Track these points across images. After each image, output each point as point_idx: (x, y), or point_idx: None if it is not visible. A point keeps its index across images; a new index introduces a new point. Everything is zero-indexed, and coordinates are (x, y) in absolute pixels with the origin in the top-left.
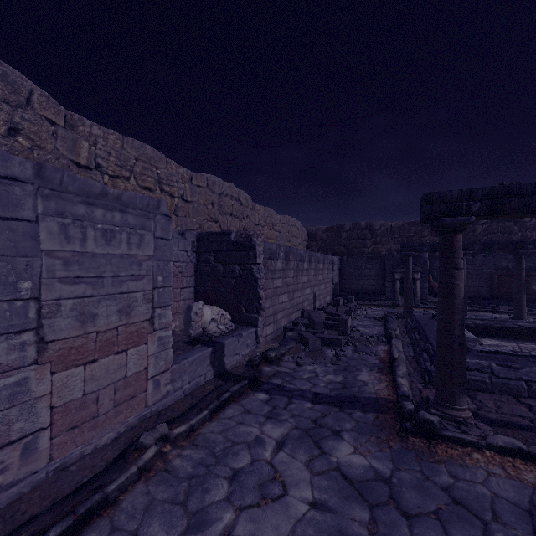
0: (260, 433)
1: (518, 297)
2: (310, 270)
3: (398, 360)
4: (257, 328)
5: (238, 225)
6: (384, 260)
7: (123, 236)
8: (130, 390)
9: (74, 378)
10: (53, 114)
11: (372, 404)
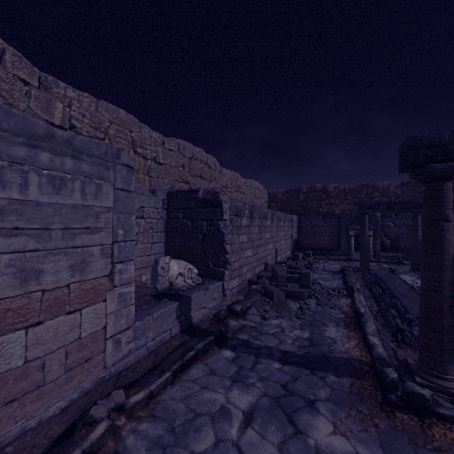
0: (226, 401)
1: None
2: (272, 227)
3: (364, 315)
4: (223, 282)
5: (207, 187)
6: (339, 219)
7: (76, 185)
8: (85, 352)
9: (12, 344)
10: (26, 74)
11: (345, 365)
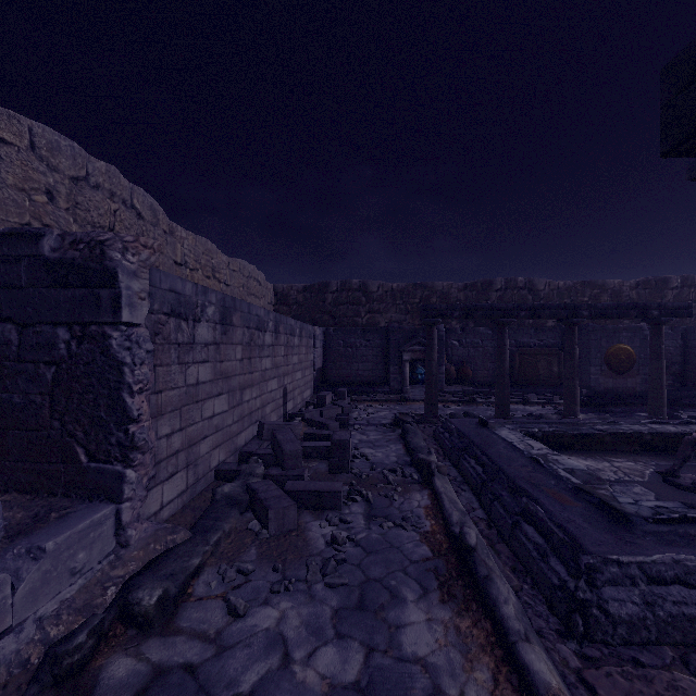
0: None
1: (571, 384)
2: (277, 346)
3: (479, 552)
4: (121, 504)
5: None
6: (386, 335)
7: None
8: None
9: None
10: None
11: None
